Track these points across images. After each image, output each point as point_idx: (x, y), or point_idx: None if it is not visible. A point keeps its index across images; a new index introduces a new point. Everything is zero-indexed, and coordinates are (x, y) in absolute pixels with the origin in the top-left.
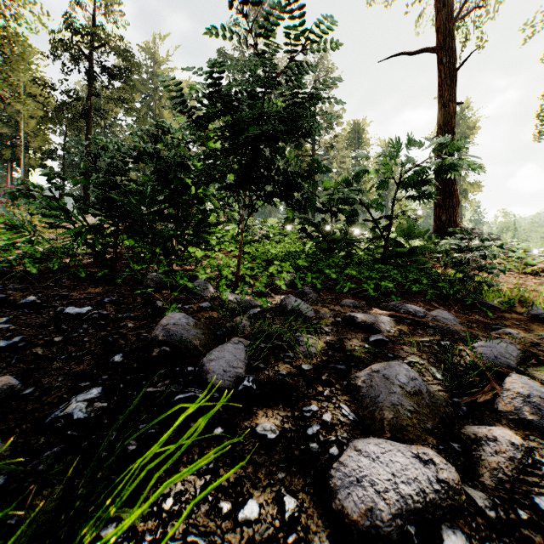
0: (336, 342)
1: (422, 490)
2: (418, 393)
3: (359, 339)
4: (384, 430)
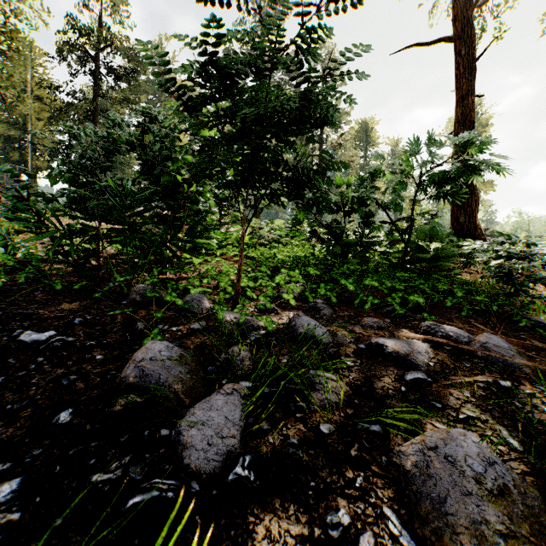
0: (362, 384)
1: None
2: (504, 491)
3: (391, 377)
4: None
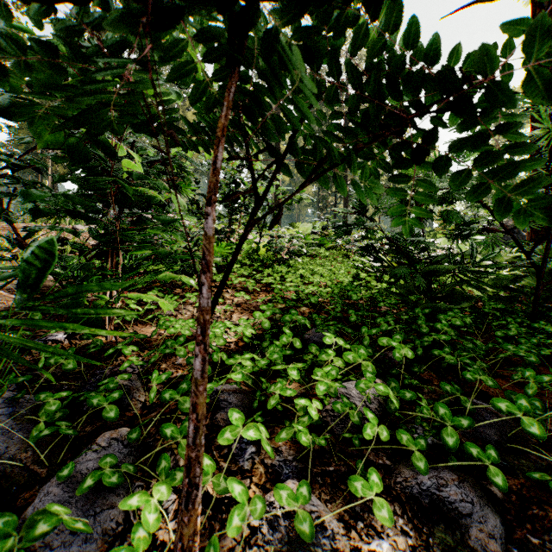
0: None
1: None
2: None
3: None
4: None
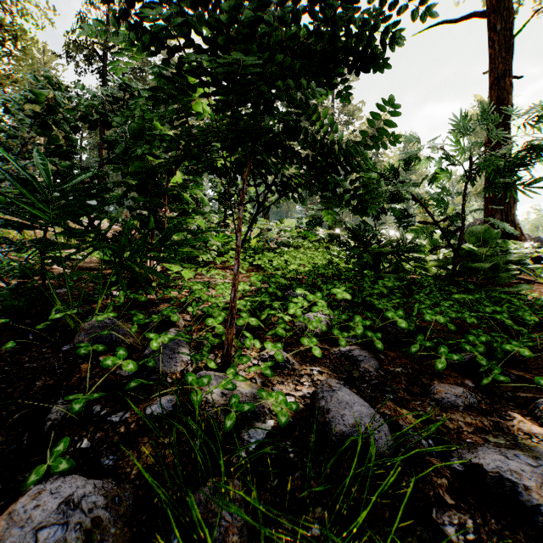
0: None
1: None
2: None
3: None
4: None
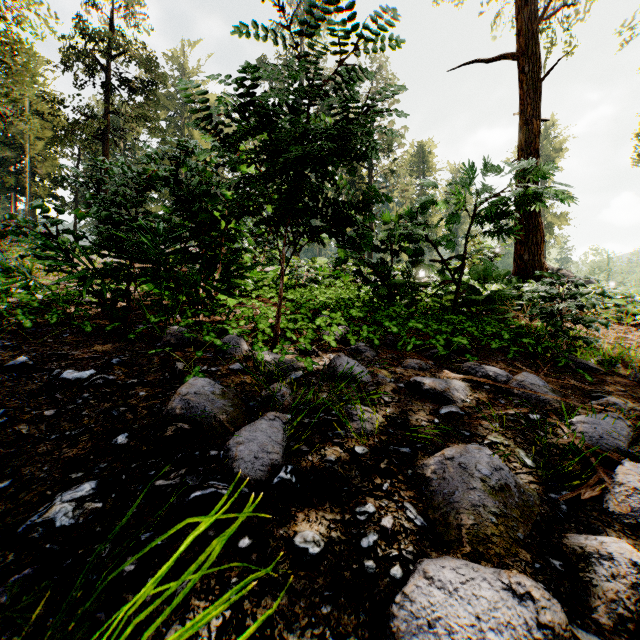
0: (398, 416)
1: (518, 639)
2: (505, 488)
3: (426, 411)
4: (462, 542)
